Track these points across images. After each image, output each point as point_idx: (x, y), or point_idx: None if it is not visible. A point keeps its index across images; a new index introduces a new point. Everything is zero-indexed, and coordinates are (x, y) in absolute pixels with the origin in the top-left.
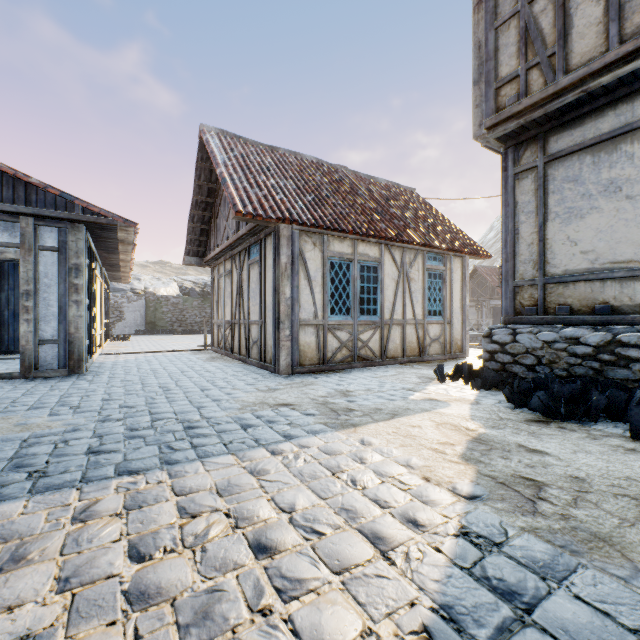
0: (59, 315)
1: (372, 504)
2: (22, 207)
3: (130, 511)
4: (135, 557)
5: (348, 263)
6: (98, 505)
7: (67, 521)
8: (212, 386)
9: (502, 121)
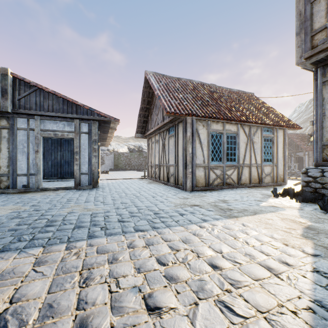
0: (88, 162)
1: (260, 253)
2: (75, 115)
3: (149, 246)
4: (161, 263)
5: (220, 135)
6: (135, 242)
7: (126, 247)
8: (156, 195)
9: (315, 54)
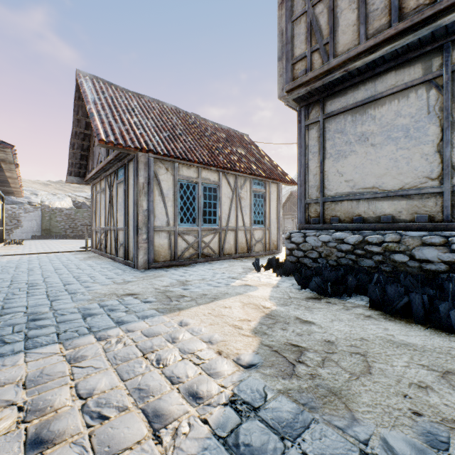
0: None
1: (165, 381)
2: None
3: None
4: None
5: (194, 185)
6: None
7: None
8: (75, 281)
9: (296, 87)
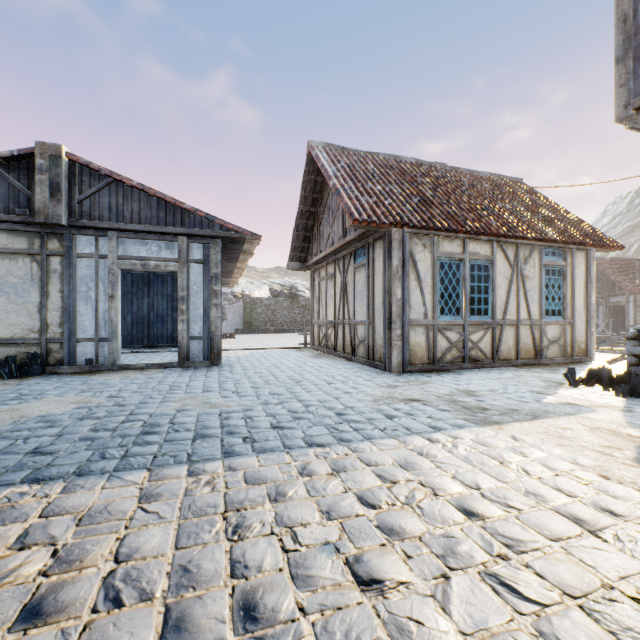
0: (204, 316)
1: (556, 492)
2: (179, 229)
3: (339, 473)
4: (367, 505)
5: (458, 263)
6: (311, 466)
7: (297, 474)
8: (334, 380)
9: None
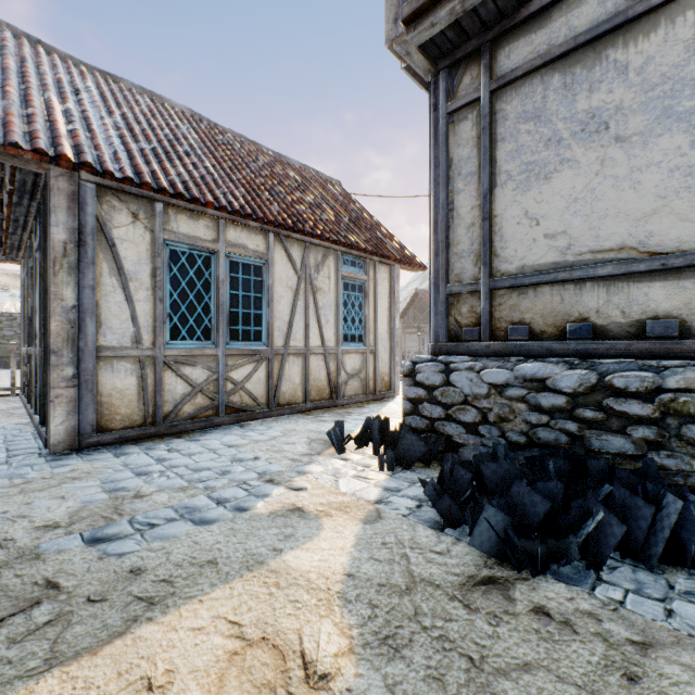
0: None
1: None
2: None
3: None
4: None
5: (207, 255)
6: None
7: None
8: None
9: (428, 4)
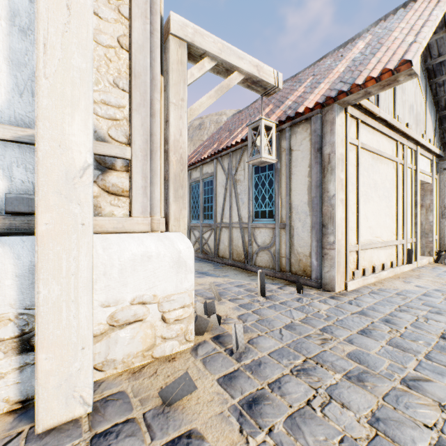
0: None
1: None
2: None
3: None
4: None
5: (199, 183)
6: None
7: None
8: None
9: None
